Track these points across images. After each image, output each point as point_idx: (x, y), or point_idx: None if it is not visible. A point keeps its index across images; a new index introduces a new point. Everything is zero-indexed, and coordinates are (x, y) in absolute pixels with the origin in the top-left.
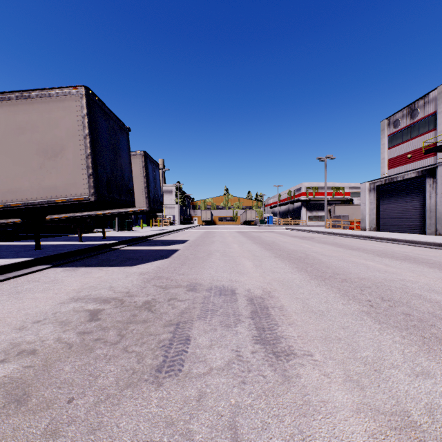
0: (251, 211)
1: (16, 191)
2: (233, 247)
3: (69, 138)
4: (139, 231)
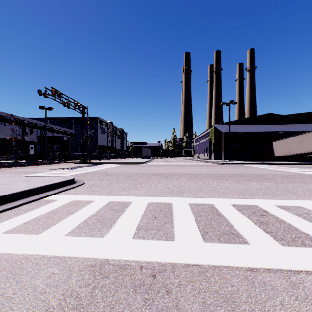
0: None
1: (306, 150)
2: None
3: None
4: None
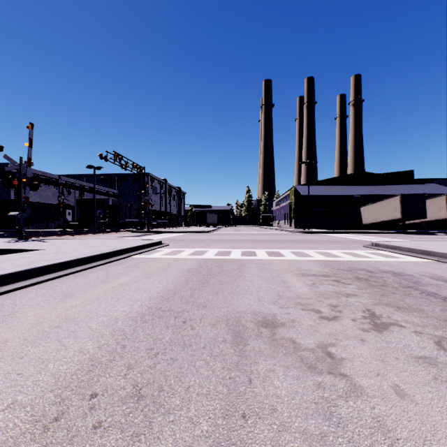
0: None
1: (390, 217)
2: None
3: (397, 205)
4: None
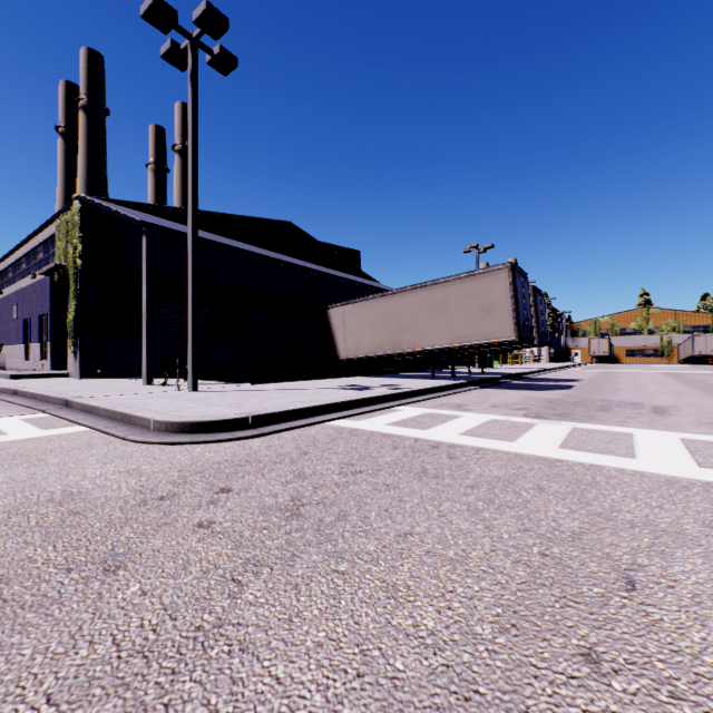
0: (704, 337)
1: (465, 336)
2: (649, 387)
3: (500, 299)
4: (504, 369)
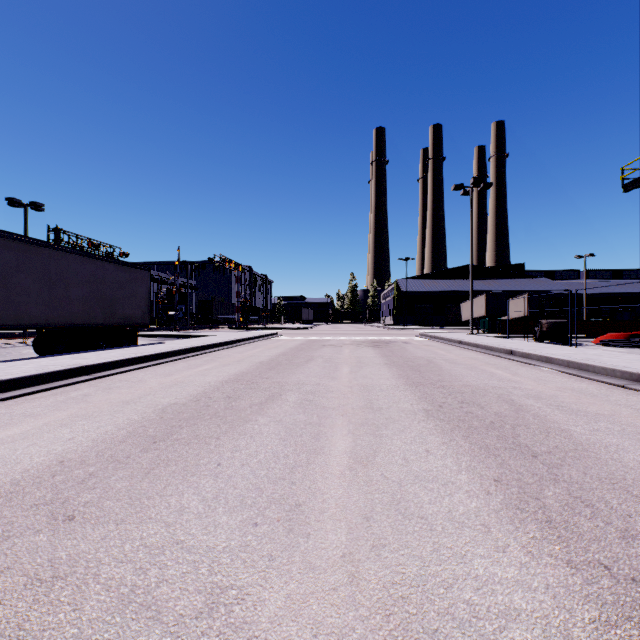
0: None
1: (479, 314)
2: None
3: (483, 303)
4: None
